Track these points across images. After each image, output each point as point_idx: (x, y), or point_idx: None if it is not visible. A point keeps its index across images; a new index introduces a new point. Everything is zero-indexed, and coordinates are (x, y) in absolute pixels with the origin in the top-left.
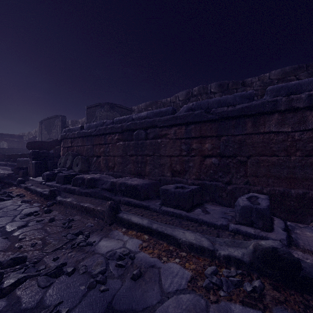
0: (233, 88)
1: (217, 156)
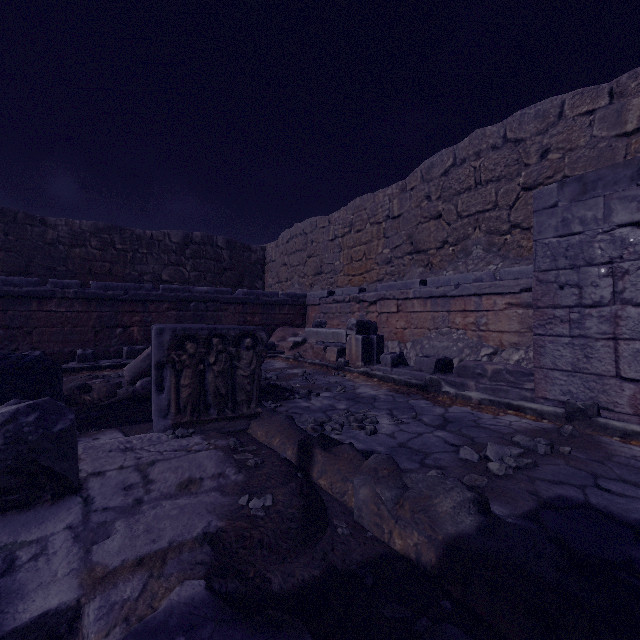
0: (26, 224)
1: (4, 328)
